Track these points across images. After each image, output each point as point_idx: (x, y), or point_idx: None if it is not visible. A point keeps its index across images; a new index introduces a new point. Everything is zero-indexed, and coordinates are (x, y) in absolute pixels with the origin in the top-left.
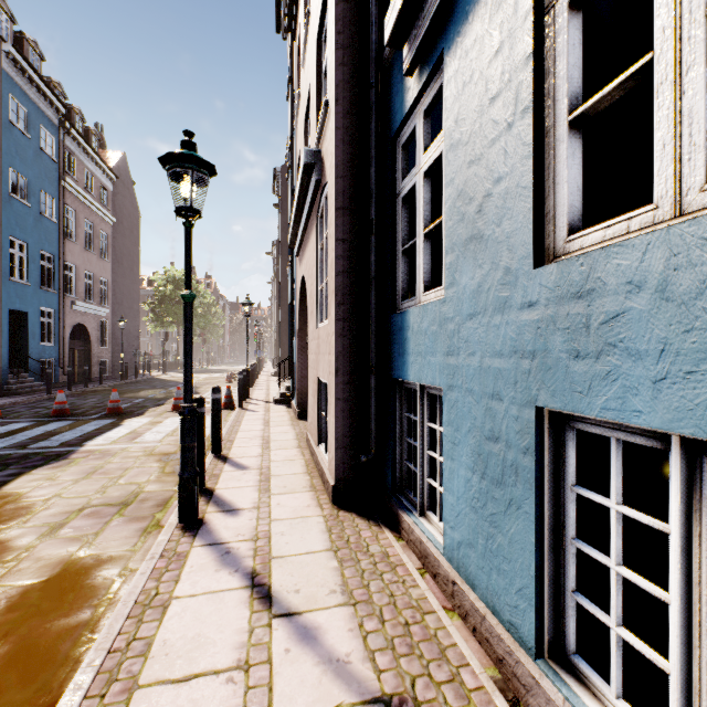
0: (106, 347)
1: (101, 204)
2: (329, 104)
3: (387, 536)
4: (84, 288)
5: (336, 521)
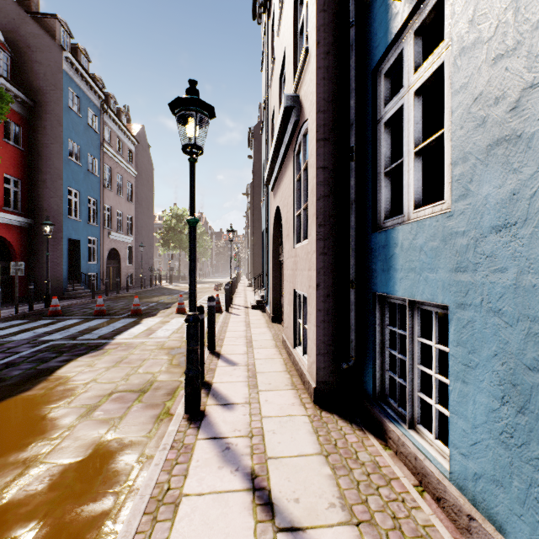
0: (131, 265)
1: (127, 162)
2: (309, 50)
3: (372, 443)
4: (116, 223)
5: (320, 423)
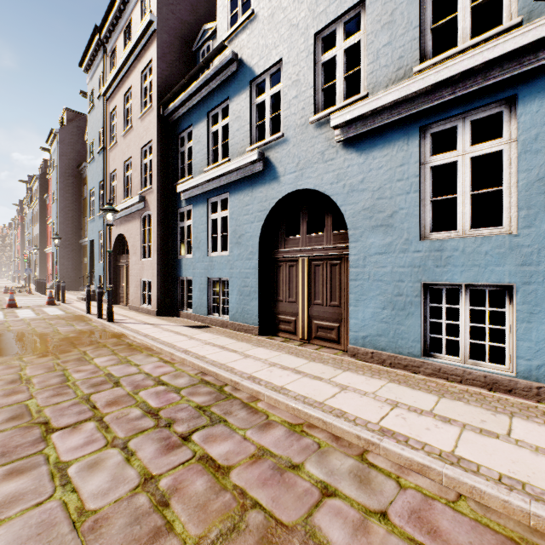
0: None
1: None
2: (153, 188)
3: (177, 318)
4: None
5: (160, 318)
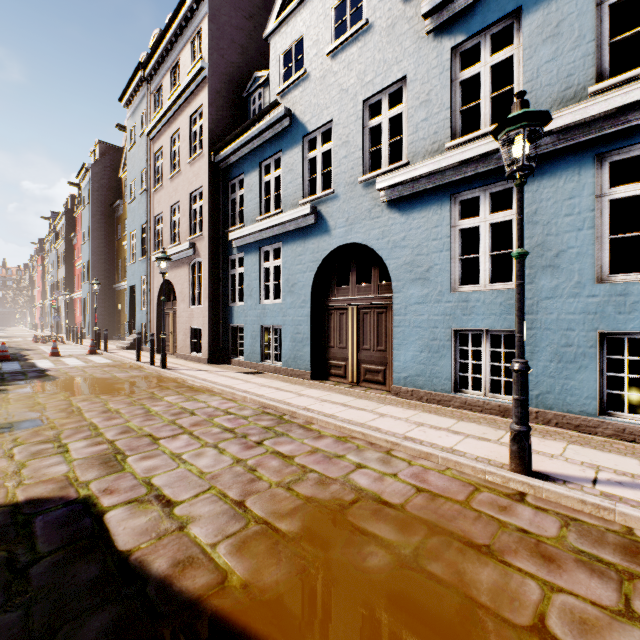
0: None
1: None
2: (204, 235)
3: (228, 365)
4: None
5: (212, 365)
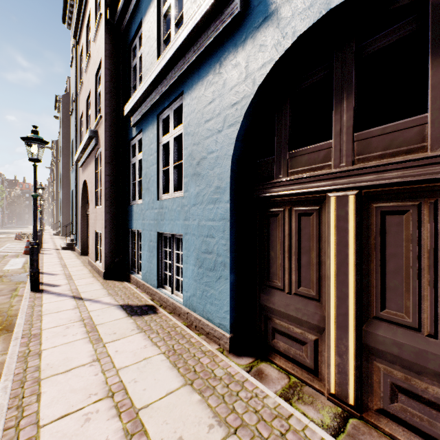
0: None
1: None
2: (102, 117)
3: (126, 283)
4: None
5: (106, 283)
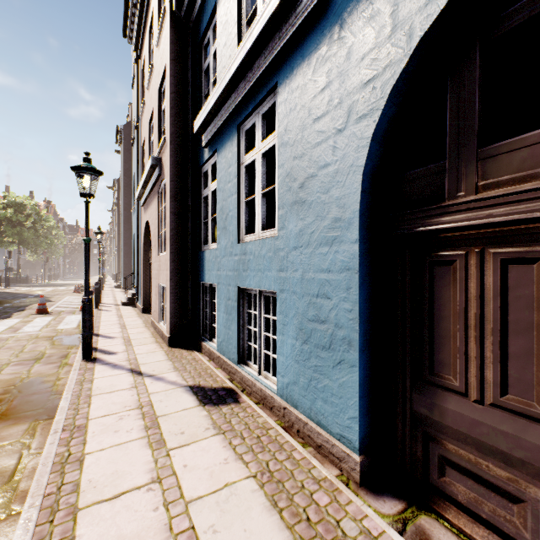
0: None
1: None
2: (167, 139)
3: (195, 353)
4: None
5: (171, 351)
